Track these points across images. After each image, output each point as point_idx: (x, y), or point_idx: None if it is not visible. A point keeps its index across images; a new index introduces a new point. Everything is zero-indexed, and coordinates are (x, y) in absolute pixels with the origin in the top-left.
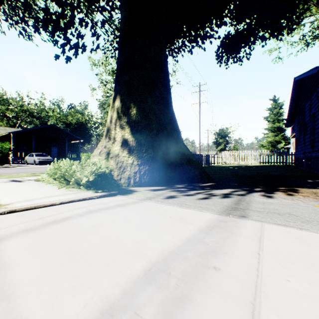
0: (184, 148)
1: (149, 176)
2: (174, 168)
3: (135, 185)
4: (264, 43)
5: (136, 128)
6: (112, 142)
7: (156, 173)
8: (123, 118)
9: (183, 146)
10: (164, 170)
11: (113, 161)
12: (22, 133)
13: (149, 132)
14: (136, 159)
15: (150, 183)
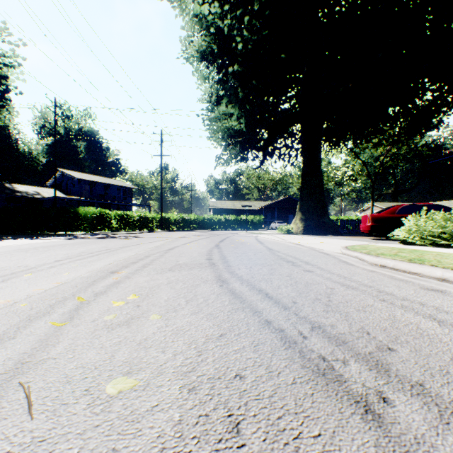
0: (326, 220)
1: (306, 231)
2: (321, 229)
3: (301, 234)
4: None
5: (303, 213)
6: (296, 219)
7: (310, 230)
8: (300, 210)
9: (326, 219)
10: (316, 229)
11: (296, 225)
12: (268, 206)
13: (308, 215)
14: (302, 225)
15: (307, 233)
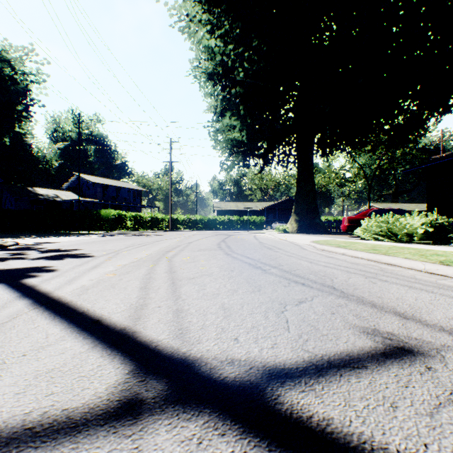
0: (318, 221)
1: (300, 230)
2: (313, 228)
3: (296, 233)
4: (440, 119)
5: (297, 215)
6: (292, 219)
7: (304, 230)
8: (294, 212)
9: (317, 220)
10: (308, 229)
11: (291, 226)
12: (270, 207)
13: (302, 216)
14: (297, 225)
15: (301, 233)
